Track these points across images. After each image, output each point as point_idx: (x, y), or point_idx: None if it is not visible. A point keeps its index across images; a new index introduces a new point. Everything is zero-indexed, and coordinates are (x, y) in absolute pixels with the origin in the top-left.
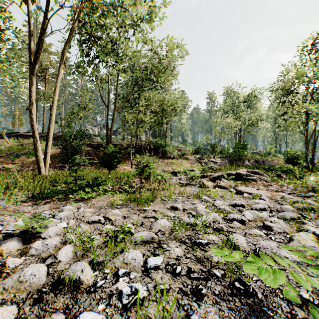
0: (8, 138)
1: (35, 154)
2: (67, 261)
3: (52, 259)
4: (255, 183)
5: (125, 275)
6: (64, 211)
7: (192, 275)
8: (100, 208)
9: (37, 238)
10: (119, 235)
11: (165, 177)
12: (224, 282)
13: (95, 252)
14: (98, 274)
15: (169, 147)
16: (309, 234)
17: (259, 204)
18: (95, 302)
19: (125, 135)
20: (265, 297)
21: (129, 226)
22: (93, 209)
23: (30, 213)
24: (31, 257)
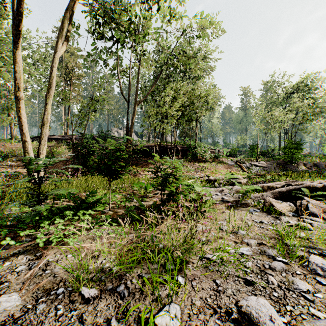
0: (35, 141)
1: (24, 155)
2: None
3: None
4: None
5: None
6: None
7: None
8: (47, 290)
9: None
10: None
11: (203, 193)
12: None
13: None
14: None
15: (200, 148)
16: None
17: None
18: None
19: (151, 138)
20: None
21: None
22: (22, 298)
23: None
24: None
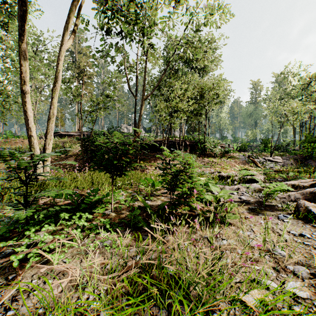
0: None
1: (30, 150)
2: None
3: None
4: None
5: None
6: None
7: None
8: None
9: None
10: None
11: (221, 194)
12: None
13: None
14: None
15: (210, 143)
16: None
17: None
18: None
19: (159, 133)
20: None
21: None
22: None
23: None
24: None
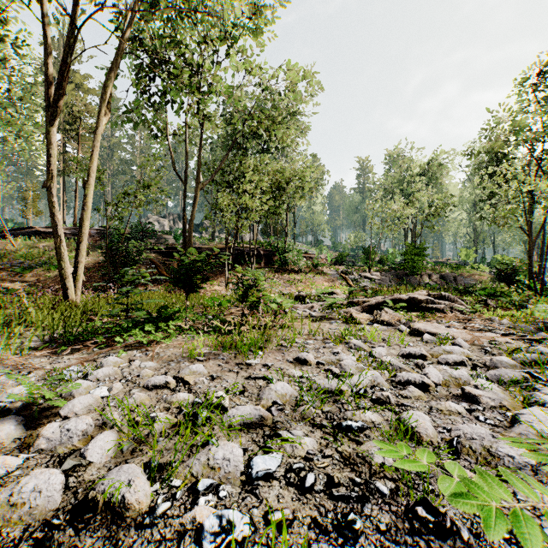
0: (15, 237)
1: (58, 264)
2: (103, 462)
3: (75, 459)
4: (443, 316)
5: (210, 492)
6: (105, 366)
7: (336, 491)
8: (170, 360)
9: (52, 416)
10: (201, 411)
11: (285, 305)
12: (395, 505)
13: (157, 445)
14: (160, 489)
15: (292, 253)
16: (547, 411)
17: (452, 354)
18: (151, 547)
19: (216, 233)
20: (476, 537)
21: (220, 395)
22: (157, 363)
23: (44, 370)
24: (39, 454)
